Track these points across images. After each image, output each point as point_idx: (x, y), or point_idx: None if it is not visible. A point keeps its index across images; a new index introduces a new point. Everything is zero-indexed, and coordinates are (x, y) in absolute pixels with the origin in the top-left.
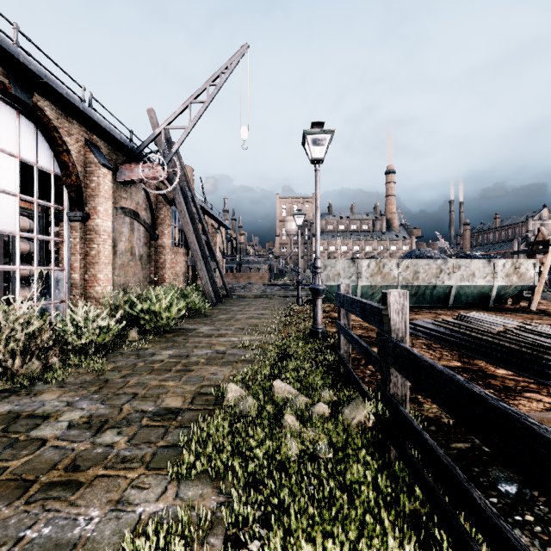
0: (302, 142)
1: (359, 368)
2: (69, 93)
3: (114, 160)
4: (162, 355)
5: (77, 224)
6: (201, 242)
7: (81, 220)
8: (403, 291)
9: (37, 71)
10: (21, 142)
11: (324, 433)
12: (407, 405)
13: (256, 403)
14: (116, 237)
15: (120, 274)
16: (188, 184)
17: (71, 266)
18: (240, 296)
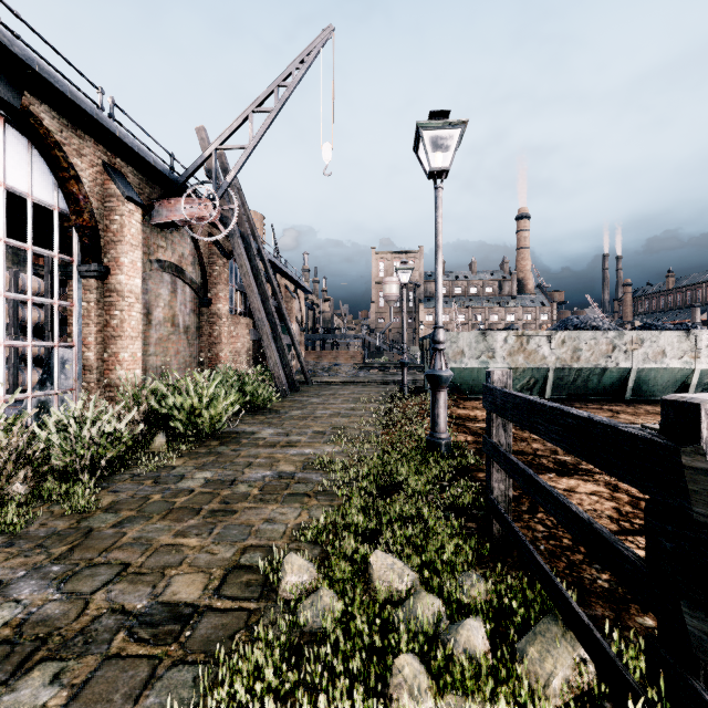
0: (414, 145)
1: (521, 517)
2: (75, 92)
3: (147, 194)
4: (194, 479)
5: (92, 282)
6: (270, 308)
7: (97, 277)
8: None
9: (23, 55)
10: (6, 163)
11: None
12: None
13: (338, 605)
14: (151, 301)
15: (157, 352)
16: (252, 231)
17: (84, 341)
18: (323, 382)
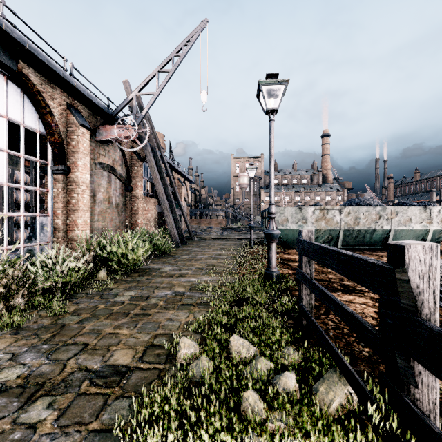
0: (257, 94)
1: (320, 317)
2: (50, 61)
3: (93, 122)
4: (124, 296)
5: (60, 176)
6: (168, 193)
7: (63, 173)
8: (430, 244)
9: (19, 38)
10: (8, 104)
11: (296, 423)
12: (437, 418)
13: (211, 365)
14: (95, 188)
15: (99, 219)
16: (157, 145)
17: (55, 213)
18: (201, 238)
